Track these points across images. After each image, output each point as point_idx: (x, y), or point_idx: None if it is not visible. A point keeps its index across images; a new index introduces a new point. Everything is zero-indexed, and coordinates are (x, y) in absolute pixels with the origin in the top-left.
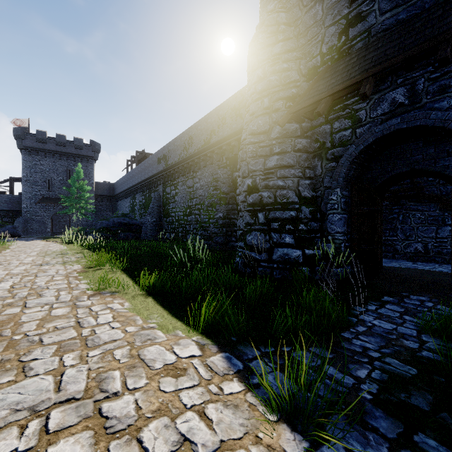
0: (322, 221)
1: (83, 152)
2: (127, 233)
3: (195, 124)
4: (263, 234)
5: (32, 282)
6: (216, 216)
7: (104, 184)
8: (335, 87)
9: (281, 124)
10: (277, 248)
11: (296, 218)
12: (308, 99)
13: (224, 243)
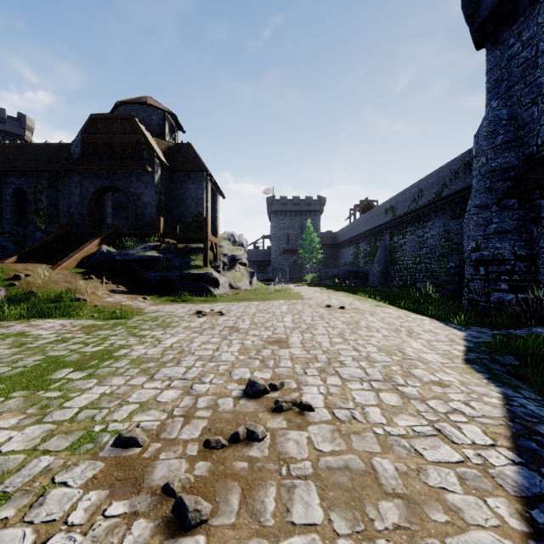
0: (536, 273)
1: (312, 208)
2: (355, 280)
3: (426, 178)
4: (482, 282)
5: (343, 301)
6: (447, 266)
7: (327, 234)
8: (534, 184)
9: (495, 205)
10: (494, 293)
11: (512, 271)
12: (517, 187)
13: (456, 291)
